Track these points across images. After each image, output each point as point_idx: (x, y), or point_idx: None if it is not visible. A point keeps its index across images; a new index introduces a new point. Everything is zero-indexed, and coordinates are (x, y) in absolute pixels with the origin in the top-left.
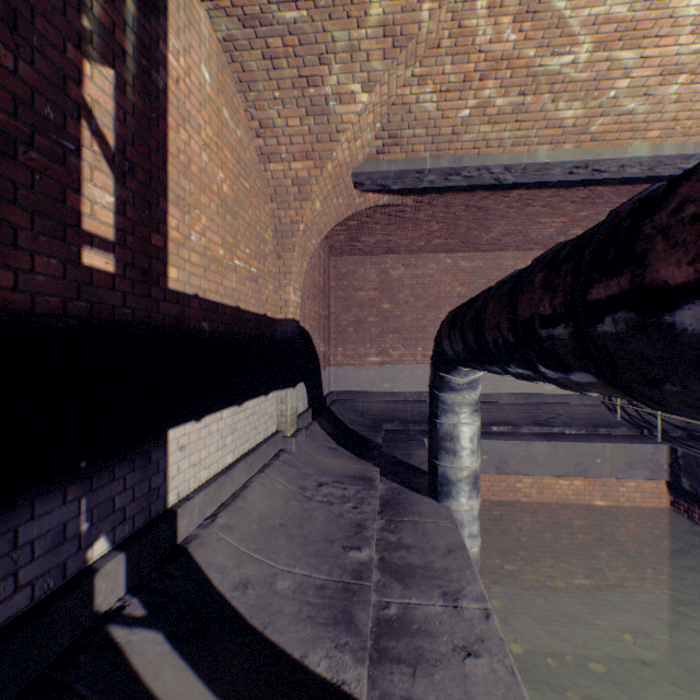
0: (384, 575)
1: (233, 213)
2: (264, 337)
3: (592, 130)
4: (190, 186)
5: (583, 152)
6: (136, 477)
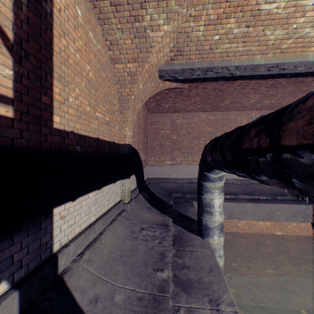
0: (176, 287)
1: (95, 88)
2: (113, 153)
3: (281, 47)
4: (68, 71)
5: (276, 59)
6: (30, 239)
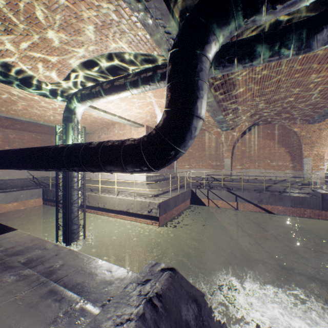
0: None
1: None
2: None
3: (11, 112)
4: None
5: (10, 115)
6: None
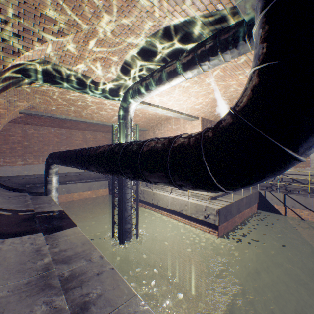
0: (35, 204)
1: None
2: None
3: (84, 116)
4: None
5: (83, 119)
6: None
